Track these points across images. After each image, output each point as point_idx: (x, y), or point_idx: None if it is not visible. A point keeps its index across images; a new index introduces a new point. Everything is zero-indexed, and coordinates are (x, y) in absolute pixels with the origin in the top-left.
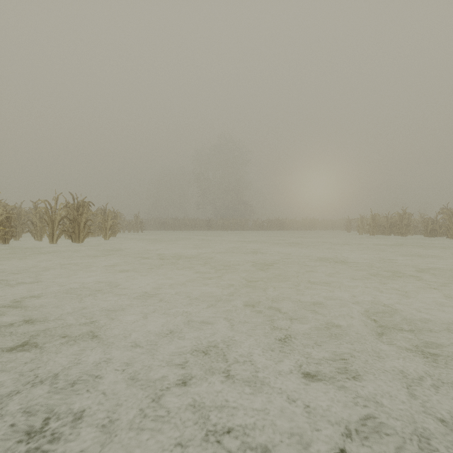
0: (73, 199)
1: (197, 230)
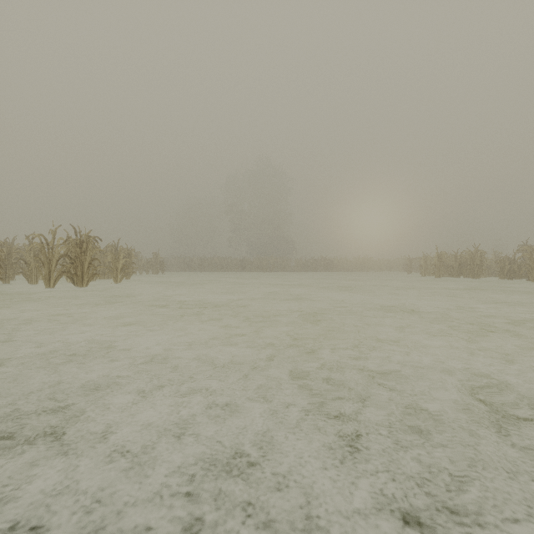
0: (75, 233)
1: (229, 271)
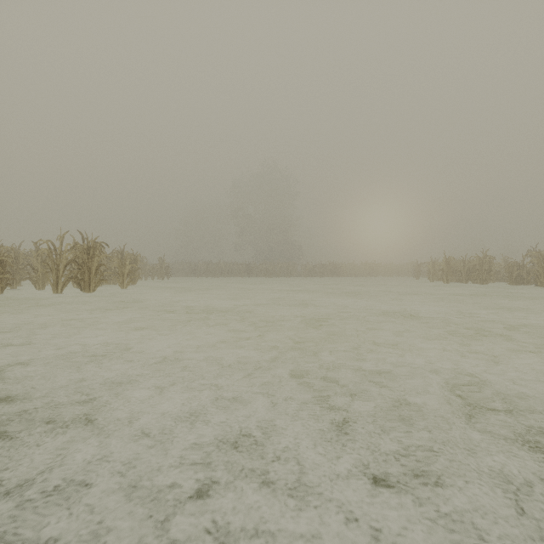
0: (82, 239)
1: (235, 276)
